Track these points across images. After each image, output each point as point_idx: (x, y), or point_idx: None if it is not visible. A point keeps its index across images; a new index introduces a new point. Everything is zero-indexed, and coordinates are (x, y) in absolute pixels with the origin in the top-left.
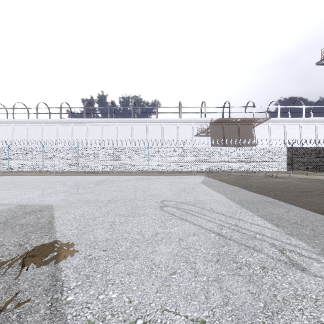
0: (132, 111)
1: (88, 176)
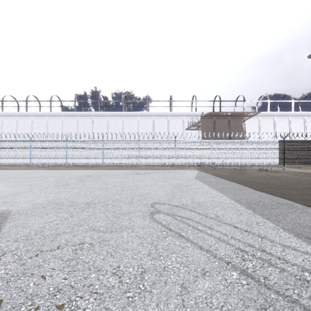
0: (123, 104)
1: (75, 171)
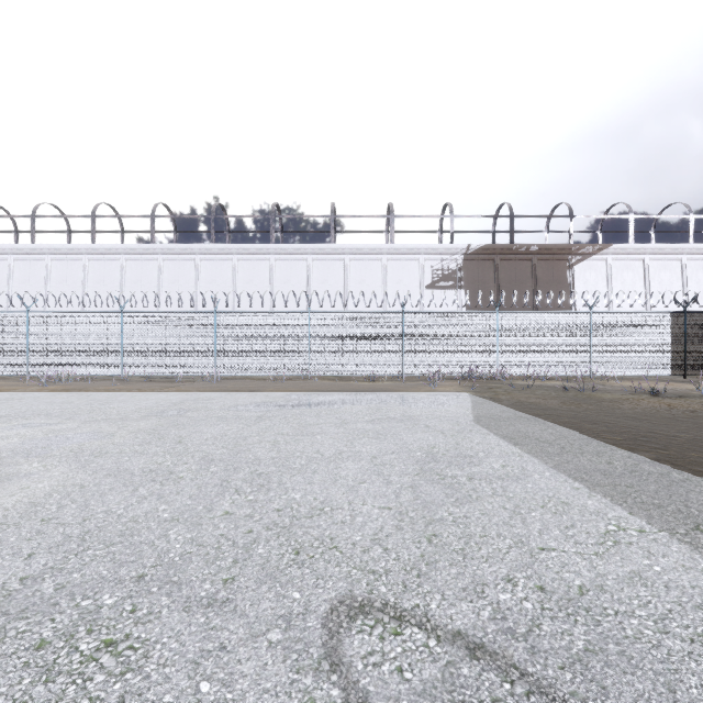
0: (272, 226)
1: (128, 395)
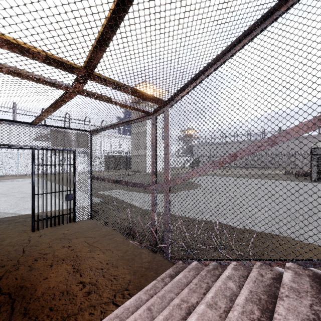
0: None
1: None
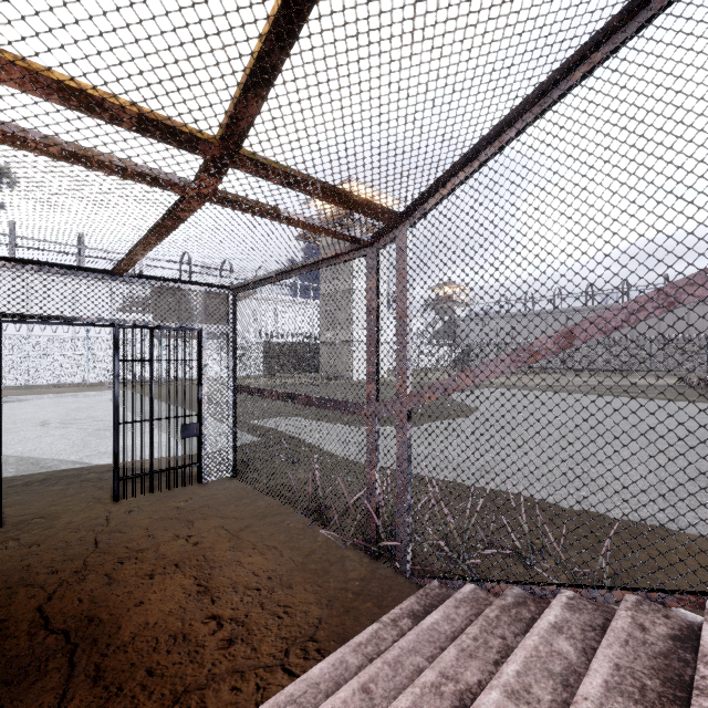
0: None
1: None
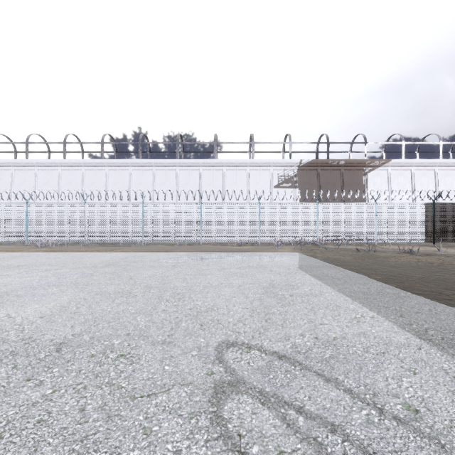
0: (177, 148)
1: (92, 254)
